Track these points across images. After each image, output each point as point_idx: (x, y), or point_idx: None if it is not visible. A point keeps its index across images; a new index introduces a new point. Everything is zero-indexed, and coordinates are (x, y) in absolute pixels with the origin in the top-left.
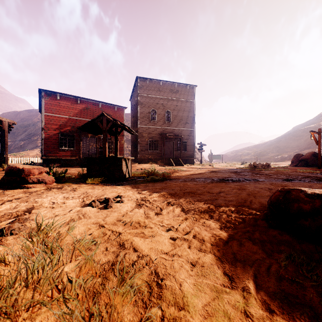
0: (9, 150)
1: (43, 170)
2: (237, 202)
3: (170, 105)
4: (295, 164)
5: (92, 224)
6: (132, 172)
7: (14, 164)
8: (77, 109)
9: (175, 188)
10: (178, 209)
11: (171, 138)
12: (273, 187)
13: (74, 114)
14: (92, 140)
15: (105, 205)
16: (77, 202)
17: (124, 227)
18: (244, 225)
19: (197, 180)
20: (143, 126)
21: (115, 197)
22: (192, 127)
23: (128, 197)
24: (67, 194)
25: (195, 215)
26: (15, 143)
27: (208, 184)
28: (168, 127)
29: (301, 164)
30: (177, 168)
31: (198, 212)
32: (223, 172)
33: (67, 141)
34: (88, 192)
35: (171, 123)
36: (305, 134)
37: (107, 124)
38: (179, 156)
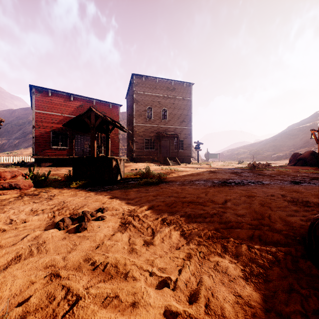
0: (3, 148)
1: (17, 173)
2: (251, 217)
3: (167, 103)
4: (293, 163)
5: (41, 271)
6: (125, 173)
7: (6, 163)
8: (70, 106)
9: (172, 195)
10: (176, 233)
11: (168, 137)
12: (286, 193)
13: (67, 112)
14: (87, 138)
15: (77, 226)
16: (44, 219)
17: (91, 275)
18: (281, 271)
19: (196, 183)
20: (139, 124)
21: (96, 210)
22: (189, 125)
23: (113, 209)
24: (39, 205)
25: (202, 246)
26: (10, 141)
27: (210, 189)
28: (165, 125)
29: (299, 163)
30: (174, 168)
31: (205, 237)
32: (223, 172)
33: (60, 139)
34: (66, 201)
35: (168, 121)
36: (301, 132)
37: (96, 120)
38: (176, 155)
